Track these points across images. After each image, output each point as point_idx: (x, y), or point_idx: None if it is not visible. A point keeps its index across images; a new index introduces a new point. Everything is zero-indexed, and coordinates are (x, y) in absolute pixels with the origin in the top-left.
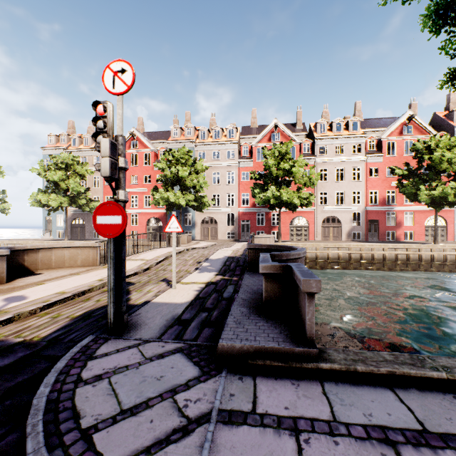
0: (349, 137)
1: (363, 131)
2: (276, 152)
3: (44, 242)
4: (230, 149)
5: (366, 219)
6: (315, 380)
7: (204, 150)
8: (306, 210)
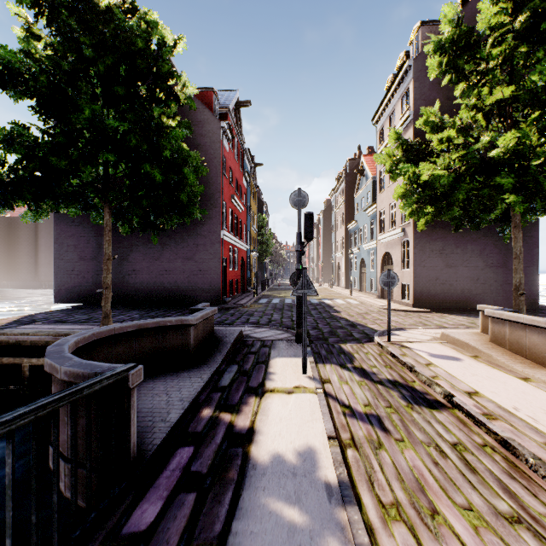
0: None
1: None
2: None
3: None
4: None
5: None
6: None
7: None
8: None
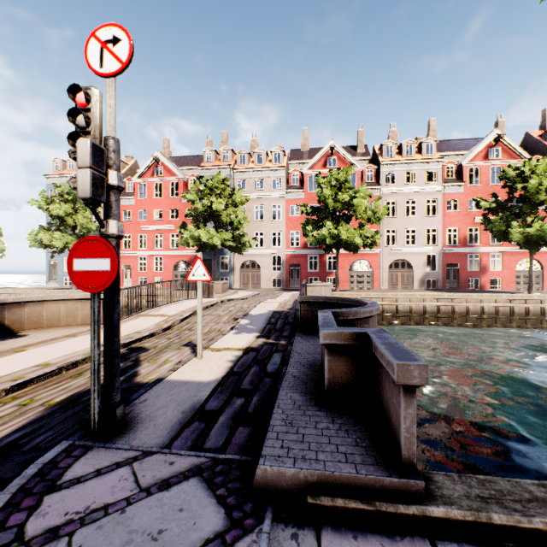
0: (422, 163)
1: (439, 155)
2: (333, 181)
3: (46, 291)
4: (276, 177)
5: (443, 263)
6: (423, 539)
7: (244, 178)
8: (370, 252)
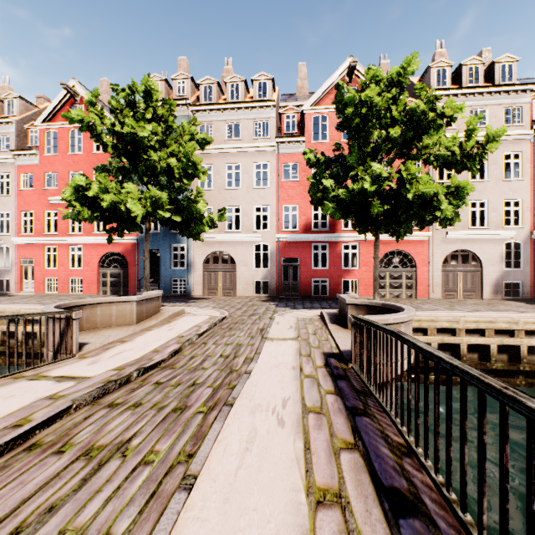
0: (498, 93)
1: None
2: None
3: None
4: (260, 118)
5: (533, 256)
6: None
7: (210, 121)
8: (412, 238)
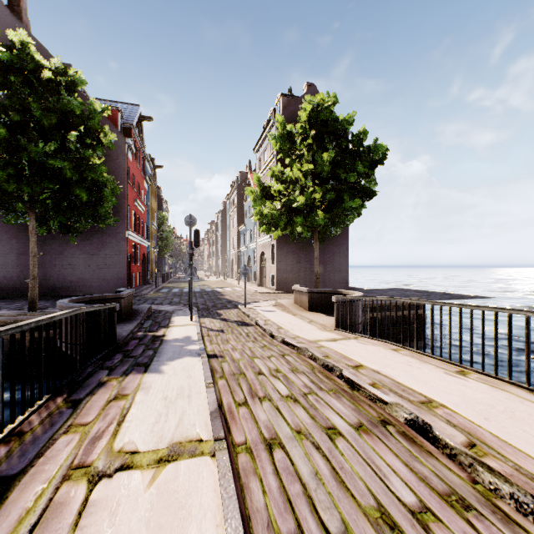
0: None
1: None
2: None
3: None
4: None
5: None
6: None
7: None
8: None
